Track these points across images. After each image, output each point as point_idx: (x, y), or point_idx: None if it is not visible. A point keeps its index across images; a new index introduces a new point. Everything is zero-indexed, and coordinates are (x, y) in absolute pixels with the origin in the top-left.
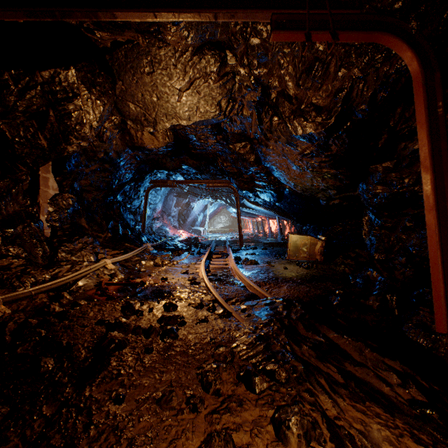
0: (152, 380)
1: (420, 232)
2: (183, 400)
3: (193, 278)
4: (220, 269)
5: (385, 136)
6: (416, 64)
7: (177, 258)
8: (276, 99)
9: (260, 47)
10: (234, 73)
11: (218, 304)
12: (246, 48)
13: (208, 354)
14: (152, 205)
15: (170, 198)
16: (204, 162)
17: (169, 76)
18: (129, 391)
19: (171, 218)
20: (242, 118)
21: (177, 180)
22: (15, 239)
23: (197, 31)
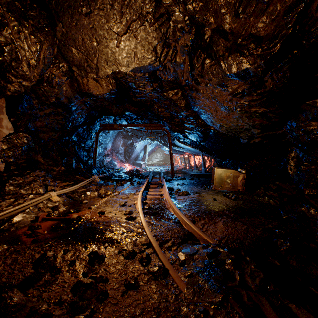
0: None
1: None
2: None
3: (129, 212)
4: (156, 200)
5: None
6: None
7: (119, 188)
8: (210, 37)
9: None
10: (169, 14)
11: (152, 250)
12: None
13: None
14: (103, 144)
15: (118, 139)
16: (142, 109)
17: (106, 18)
18: None
19: (118, 155)
20: (175, 65)
21: (122, 124)
22: None
23: None
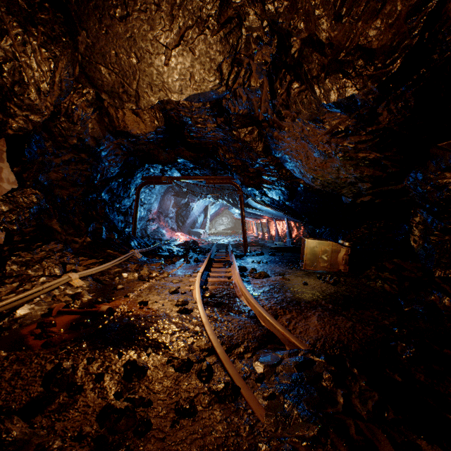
0: None
1: None
2: None
3: (183, 302)
4: (221, 284)
5: None
6: None
7: (169, 268)
8: (300, 51)
9: None
10: (239, 17)
11: (216, 358)
12: None
13: None
14: (146, 205)
15: (167, 198)
16: (202, 154)
17: (150, 23)
18: None
19: (168, 220)
20: (249, 92)
21: (172, 177)
22: None
23: None
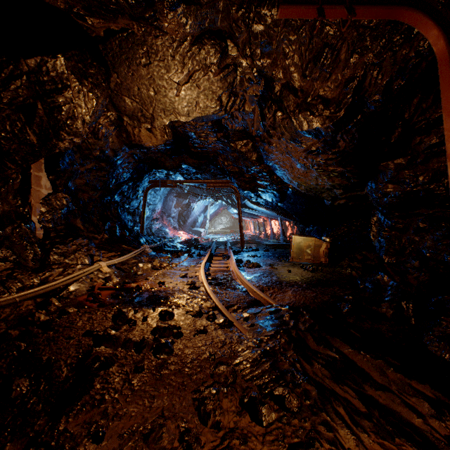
0: (141, 408)
1: (435, 233)
2: (175, 437)
3: (192, 282)
4: (221, 272)
5: (399, 129)
6: (443, 44)
7: (176, 260)
8: (280, 92)
9: (264, 35)
10: (235, 64)
11: (218, 312)
12: (248, 36)
13: (207, 373)
14: (151, 206)
15: (170, 198)
16: (204, 161)
17: (166, 68)
18: (112, 424)
19: (171, 219)
20: (244, 114)
21: (177, 180)
22: (3, 241)
23: (196, 18)
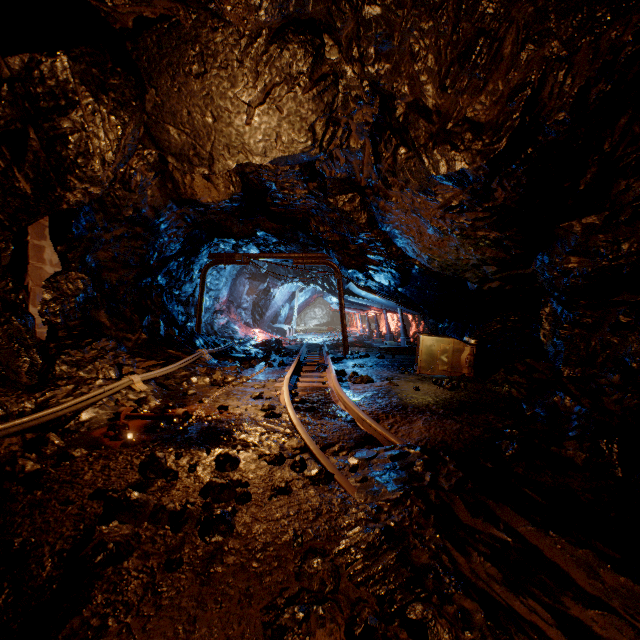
0: None
1: None
2: None
3: (270, 406)
4: (314, 390)
5: (593, 169)
6: None
7: (248, 372)
8: (405, 115)
9: (381, 23)
10: (336, 74)
11: (309, 456)
12: (356, 27)
13: (290, 572)
14: (212, 292)
15: (240, 282)
16: (289, 226)
17: (230, 81)
18: None
19: (241, 312)
20: (348, 153)
21: (249, 254)
22: None
23: None
